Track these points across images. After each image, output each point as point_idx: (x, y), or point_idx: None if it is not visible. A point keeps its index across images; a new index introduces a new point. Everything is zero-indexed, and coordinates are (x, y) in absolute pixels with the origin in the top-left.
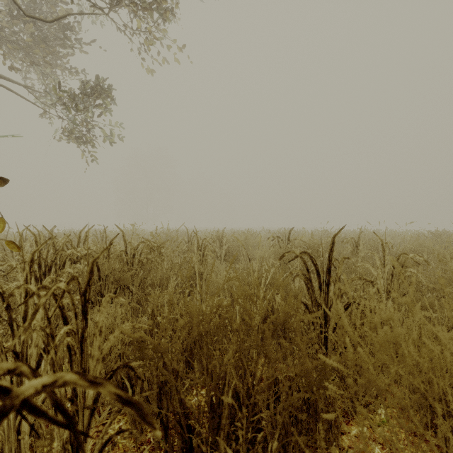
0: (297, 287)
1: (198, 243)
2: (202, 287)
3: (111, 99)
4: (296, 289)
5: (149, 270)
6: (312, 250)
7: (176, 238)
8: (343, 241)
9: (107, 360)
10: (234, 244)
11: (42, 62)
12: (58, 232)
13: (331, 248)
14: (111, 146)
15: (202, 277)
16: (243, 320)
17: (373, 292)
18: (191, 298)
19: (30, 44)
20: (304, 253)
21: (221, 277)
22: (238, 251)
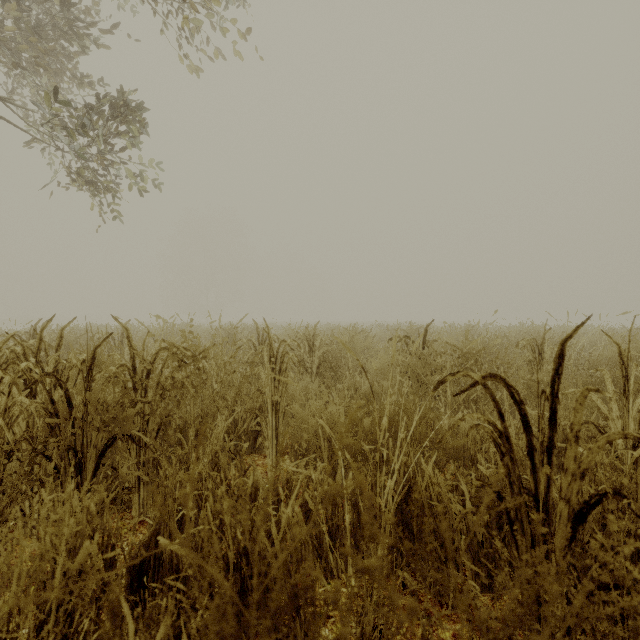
0: (447, 426)
1: (271, 348)
2: (279, 427)
3: (139, 119)
4: (457, 441)
5: (180, 399)
6: (466, 359)
7: (233, 339)
8: (518, 345)
9: (42, 635)
10: (333, 348)
11: (37, 67)
12: (57, 329)
13: (557, 366)
14: (142, 195)
15: (277, 408)
16: (356, 505)
17: (633, 459)
18: (260, 443)
19: (18, 38)
20: (493, 376)
21: (312, 410)
22: (340, 360)
